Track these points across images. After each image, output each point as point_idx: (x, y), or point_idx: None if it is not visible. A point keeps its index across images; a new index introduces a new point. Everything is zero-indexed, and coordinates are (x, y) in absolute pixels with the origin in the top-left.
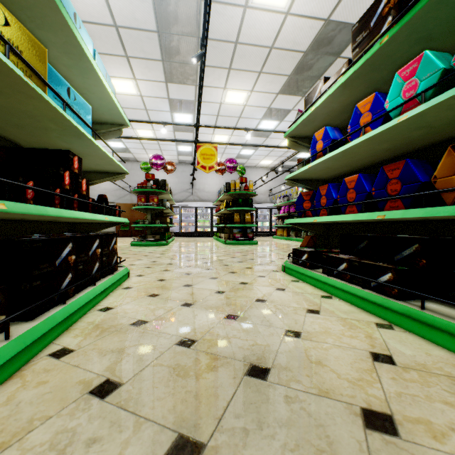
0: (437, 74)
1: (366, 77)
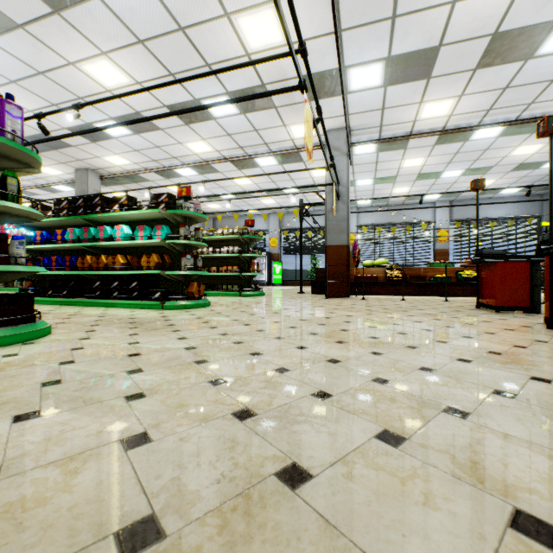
0: (77, 236)
1: (60, 221)
